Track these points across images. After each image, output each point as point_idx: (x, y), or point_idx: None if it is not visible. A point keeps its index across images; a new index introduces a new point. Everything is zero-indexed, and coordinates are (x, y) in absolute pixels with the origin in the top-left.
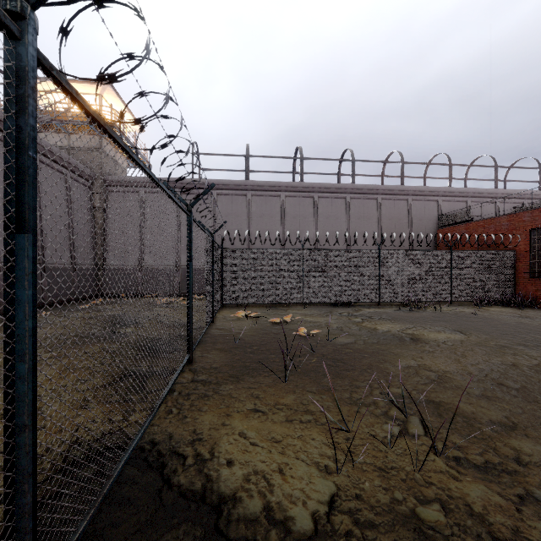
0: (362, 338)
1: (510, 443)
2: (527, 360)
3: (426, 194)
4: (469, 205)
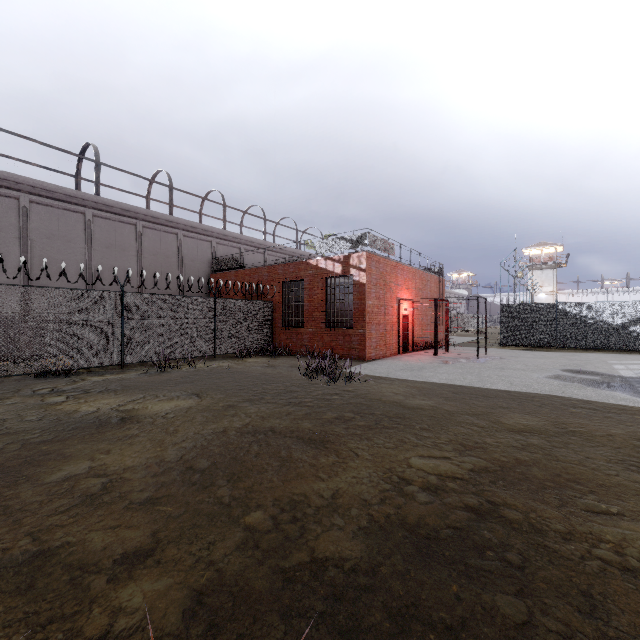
0: (28, 436)
1: (120, 598)
2: (241, 420)
3: (199, 232)
4: (242, 253)
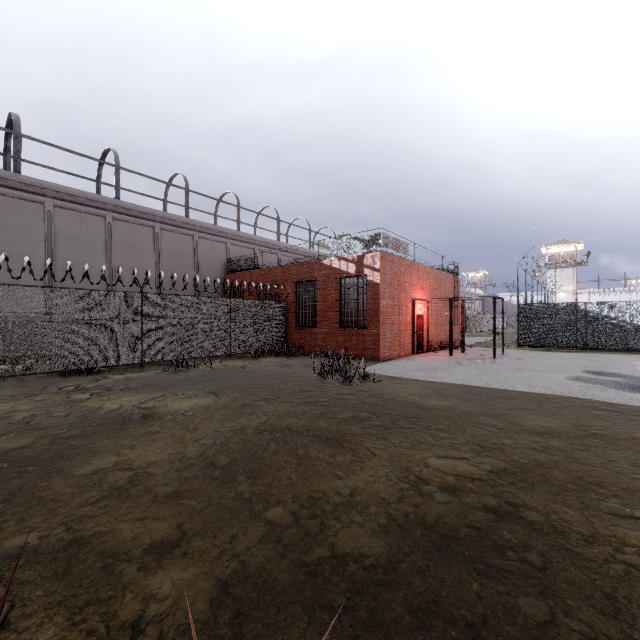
0: (57, 431)
1: (150, 585)
2: (258, 419)
3: (215, 234)
4: (257, 254)
